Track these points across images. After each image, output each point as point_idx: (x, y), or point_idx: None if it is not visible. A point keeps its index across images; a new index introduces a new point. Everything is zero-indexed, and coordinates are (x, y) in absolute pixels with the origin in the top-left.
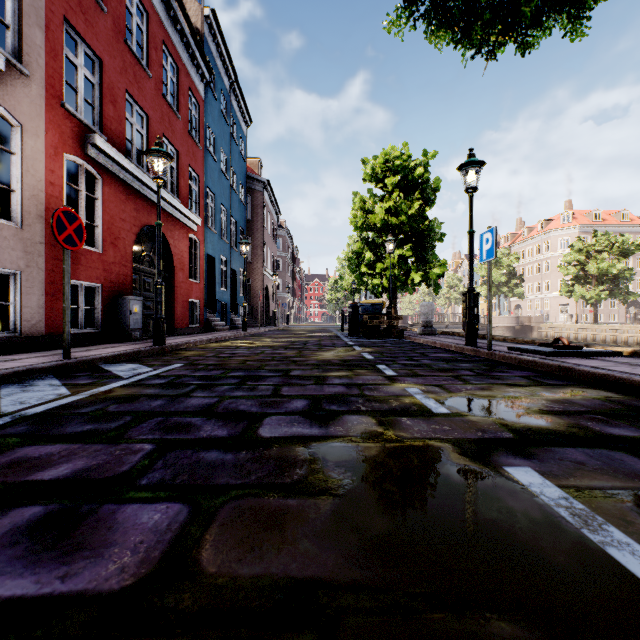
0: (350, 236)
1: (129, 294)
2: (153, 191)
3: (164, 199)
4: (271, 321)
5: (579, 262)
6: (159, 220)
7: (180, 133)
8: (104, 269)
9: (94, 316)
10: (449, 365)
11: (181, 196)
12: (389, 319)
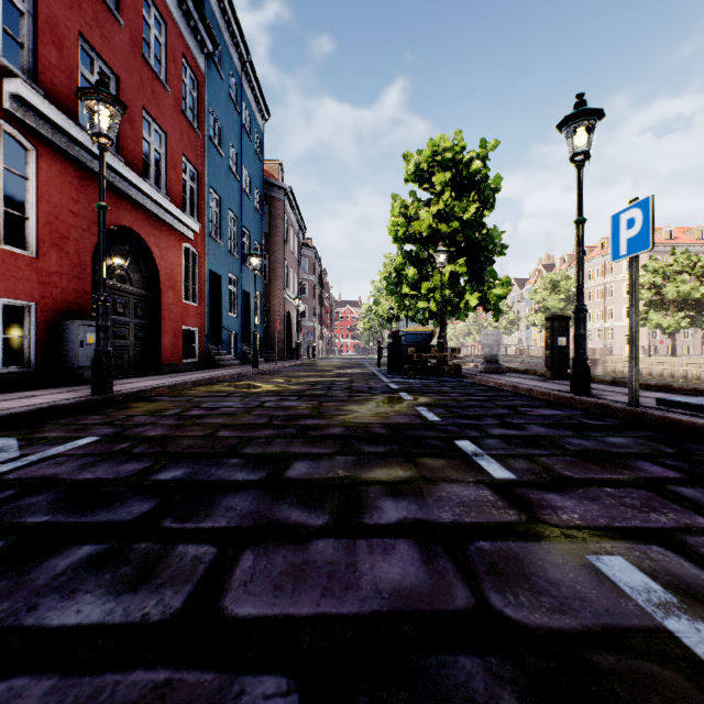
0: (387, 254)
1: (86, 318)
2: (125, 179)
3: (143, 192)
4: (294, 354)
5: (654, 285)
6: (102, 201)
7: (169, 111)
8: (40, 281)
9: (25, 349)
10: (590, 441)
11: (171, 193)
12: (441, 352)
